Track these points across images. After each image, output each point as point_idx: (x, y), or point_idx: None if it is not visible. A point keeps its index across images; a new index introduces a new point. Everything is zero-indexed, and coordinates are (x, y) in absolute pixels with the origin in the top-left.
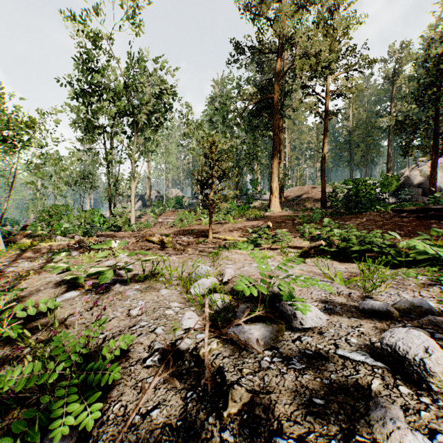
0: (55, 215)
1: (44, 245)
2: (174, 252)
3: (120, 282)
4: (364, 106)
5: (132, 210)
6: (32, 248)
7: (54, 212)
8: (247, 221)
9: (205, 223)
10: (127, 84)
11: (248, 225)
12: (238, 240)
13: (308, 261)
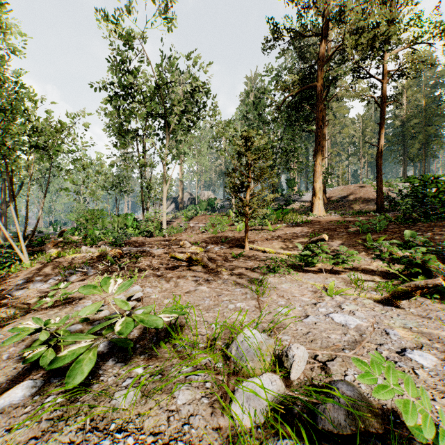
0: (91, 220)
1: (68, 257)
2: (204, 275)
3: (119, 351)
4: (422, 91)
5: (164, 214)
6: (52, 262)
7: (90, 217)
8: (287, 228)
9: (239, 230)
10: (158, 84)
11: (290, 233)
12: (280, 253)
13: (402, 302)
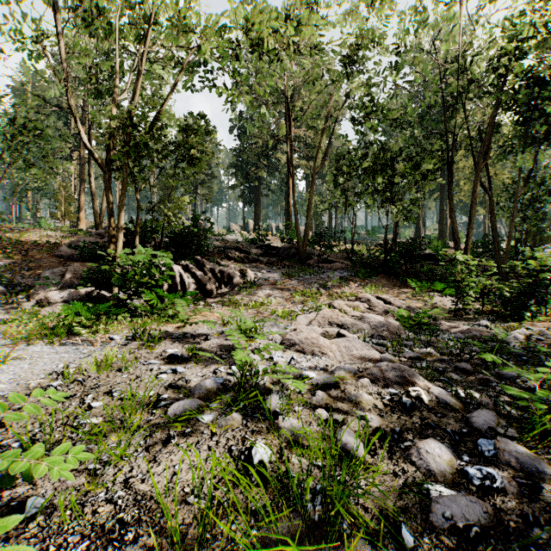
0: None
1: None
2: None
3: None
4: None
5: None
6: None
7: None
8: None
9: None
10: None
11: None
12: None
13: None
